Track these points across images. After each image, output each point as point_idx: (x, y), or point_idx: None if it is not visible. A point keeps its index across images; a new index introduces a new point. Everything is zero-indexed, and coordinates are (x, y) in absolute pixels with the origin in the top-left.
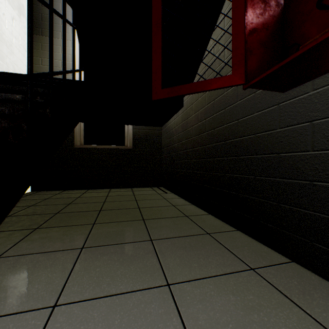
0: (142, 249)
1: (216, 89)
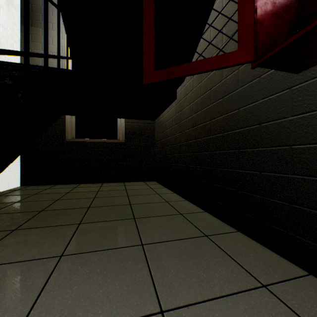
0: (131, 256)
1: (219, 68)
